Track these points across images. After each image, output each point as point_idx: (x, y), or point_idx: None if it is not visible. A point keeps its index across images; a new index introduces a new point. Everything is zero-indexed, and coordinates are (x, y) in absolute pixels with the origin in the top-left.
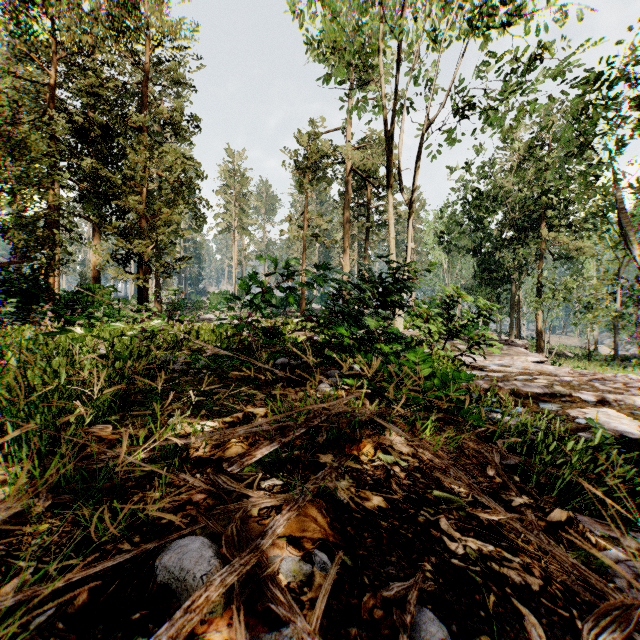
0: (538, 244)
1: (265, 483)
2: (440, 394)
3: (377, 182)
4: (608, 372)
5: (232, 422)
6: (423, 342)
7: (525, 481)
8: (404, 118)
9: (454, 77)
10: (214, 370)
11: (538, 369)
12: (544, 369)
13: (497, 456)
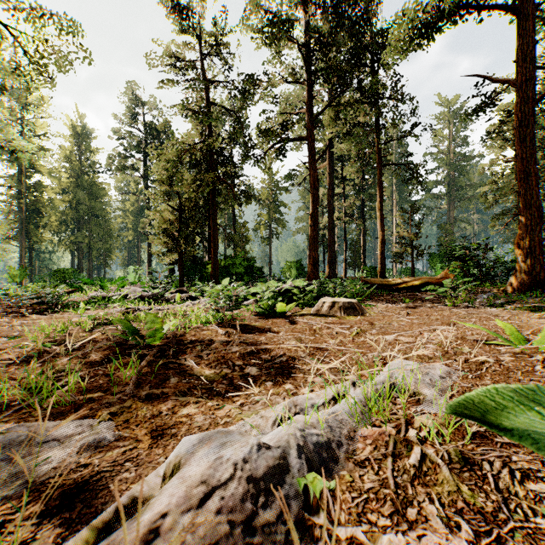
0: None
1: None
2: None
3: None
4: None
5: None
6: None
7: None
8: None
9: None
10: None
11: None
12: None
13: None
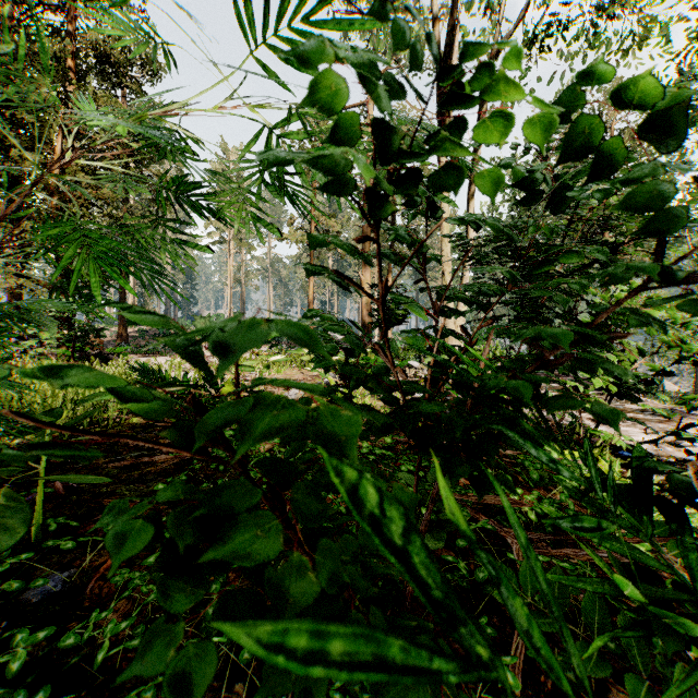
0: None
1: None
2: None
3: None
4: None
5: None
6: None
7: None
8: (456, 50)
9: None
10: None
11: None
12: None
13: None
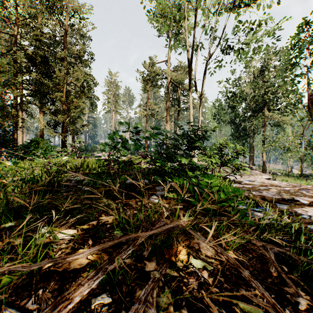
0: (263, 119)
1: (95, 301)
2: (226, 204)
3: (183, 88)
4: (298, 182)
5: (88, 229)
6: (208, 168)
7: (291, 270)
8: (197, 54)
9: (223, 32)
10: (92, 186)
11: (269, 183)
12: (273, 183)
13: (272, 253)
